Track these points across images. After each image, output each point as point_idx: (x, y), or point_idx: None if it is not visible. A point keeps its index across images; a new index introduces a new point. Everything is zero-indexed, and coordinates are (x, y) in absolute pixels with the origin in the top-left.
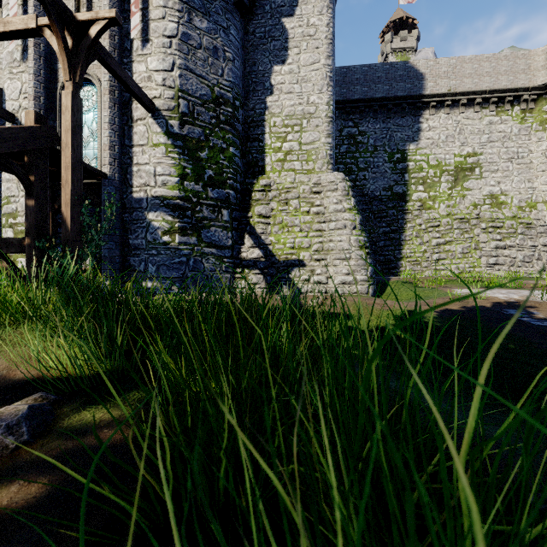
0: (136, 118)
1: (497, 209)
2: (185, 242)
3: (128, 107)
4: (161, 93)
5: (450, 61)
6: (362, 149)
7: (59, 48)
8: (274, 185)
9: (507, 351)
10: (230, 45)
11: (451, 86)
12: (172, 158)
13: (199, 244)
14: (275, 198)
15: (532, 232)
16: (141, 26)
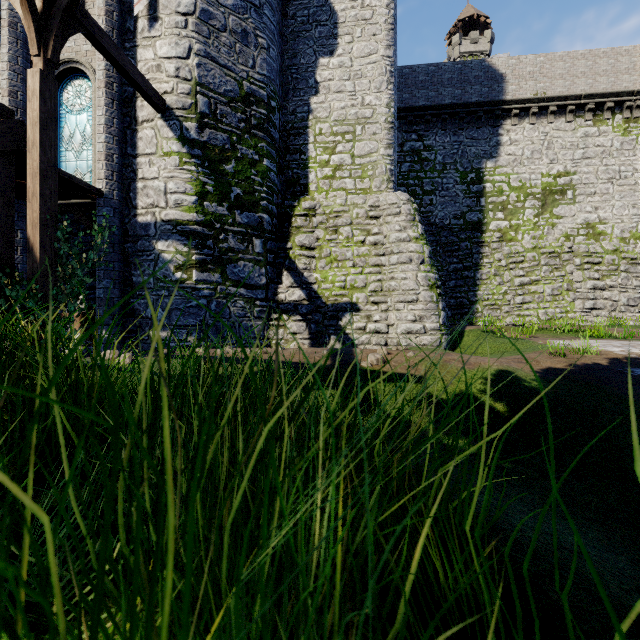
0: (141, 119)
1: (594, 241)
2: (204, 279)
3: (131, 105)
4: (173, 87)
5: (537, 58)
6: (428, 167)
7: (22, 9)
8: (320, 208)
9: None
10: (263, 29)
11: (538, 90)
12: (187, 171)
13: (223, 283)
14: (321, 225)
15: (637, 269)
16: None
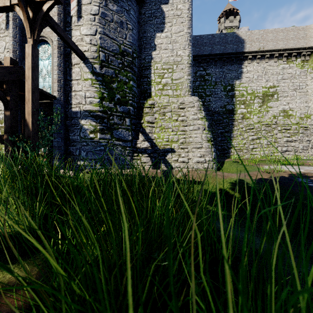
0: (74, 63)
1: (287, 119)
2: (103, 137)
3: (69, 57)
4: (88, 48)
5: (260, 32)
6: (208, 83)
7: (24, 17)
8: (157, 104)
9: (303, 206)
10: (130, 20)
11: (260, 47)
12: (95, 87)
13: (112, 139)
14: (157, 112)
15: (307, 132)
16: (77, 8)
